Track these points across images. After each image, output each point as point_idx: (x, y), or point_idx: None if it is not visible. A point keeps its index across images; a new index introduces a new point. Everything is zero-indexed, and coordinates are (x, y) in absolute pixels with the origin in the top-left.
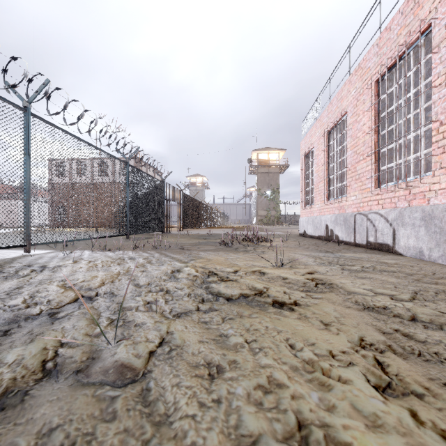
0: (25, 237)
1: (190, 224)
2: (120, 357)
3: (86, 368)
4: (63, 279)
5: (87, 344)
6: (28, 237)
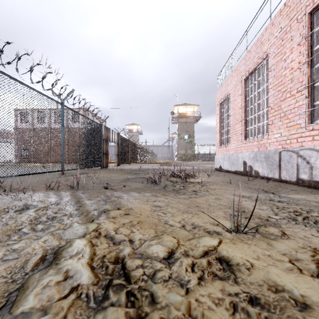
0: None
1: (126, 160)
2: None
3: None
4: None
5: None
6: None
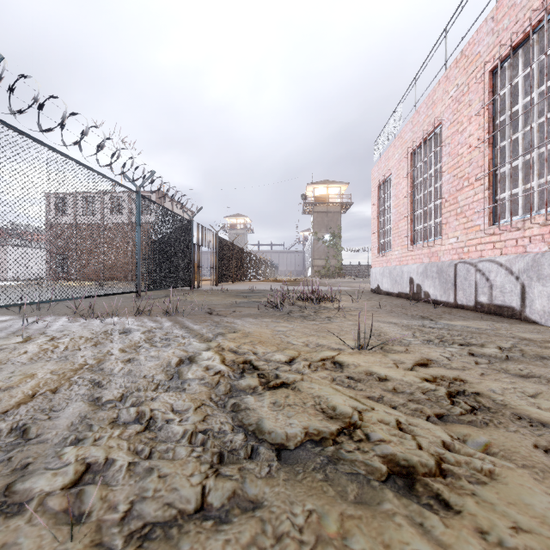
0: None
1: (228, 277)
2: None
3: None
4: None
5: None
6: None
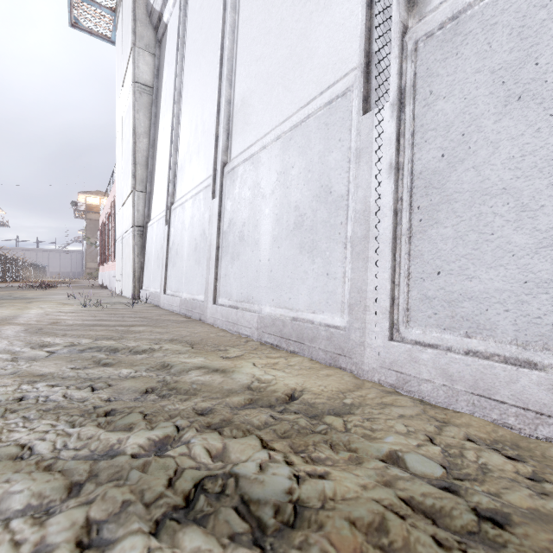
0: None
1: None
2: None
3: None
4: None
5: None
6: None
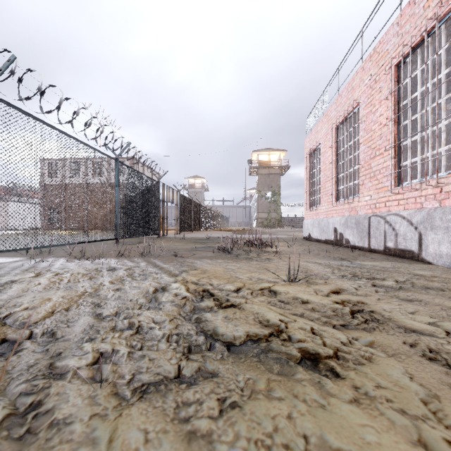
0: None
1: (188, 227)
2: None
3: None
4: (0, 304)
5: None
6: None
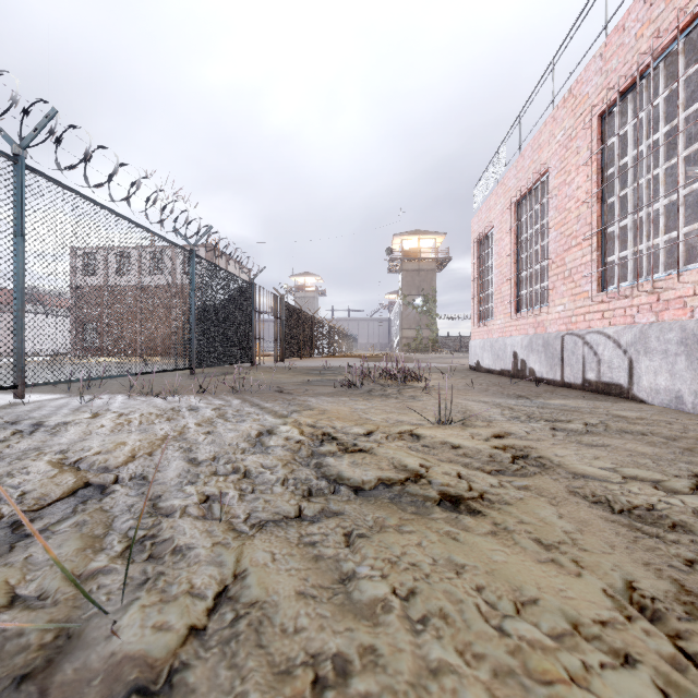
0: (16, 374)
1: (295, 351)
2: (123, 639)
3: (43, 672)
4: (63, 448)
5: (63, 602)
6: (20, 374)
